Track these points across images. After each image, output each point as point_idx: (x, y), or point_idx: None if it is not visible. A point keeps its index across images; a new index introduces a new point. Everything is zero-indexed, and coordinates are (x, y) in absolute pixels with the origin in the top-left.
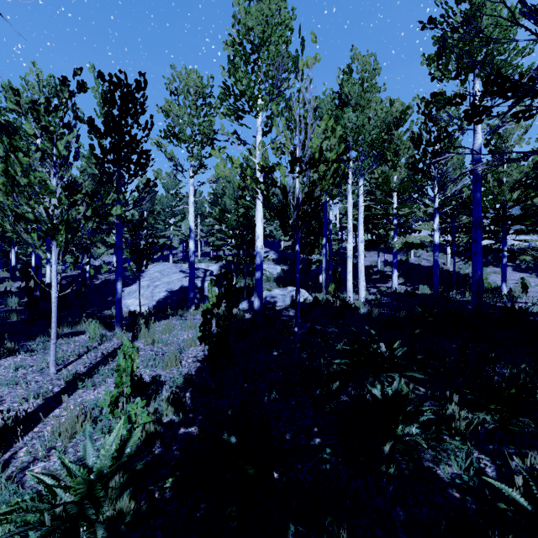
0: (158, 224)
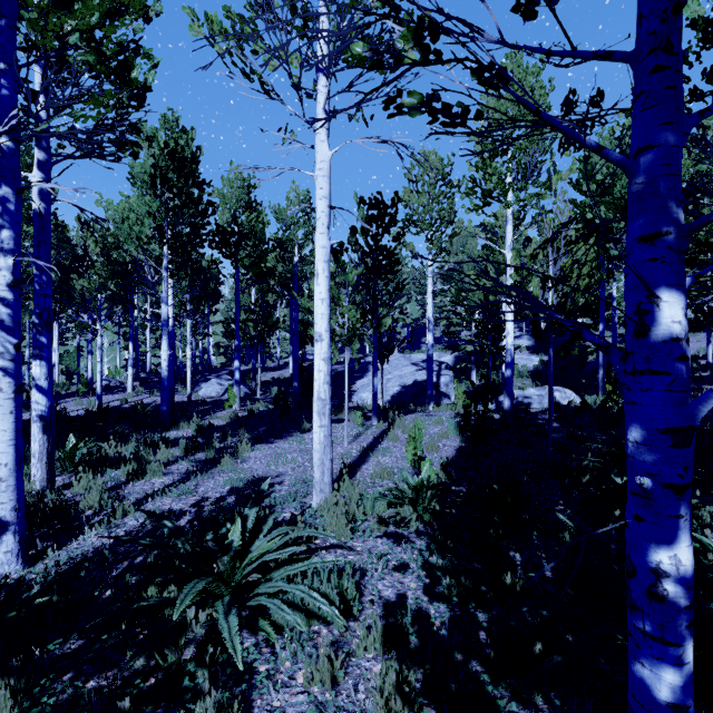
0: None
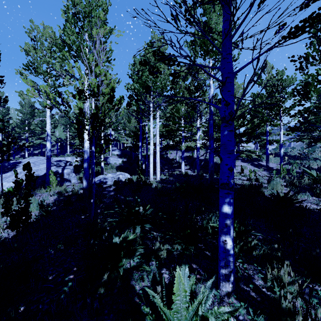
0: (36, 130)
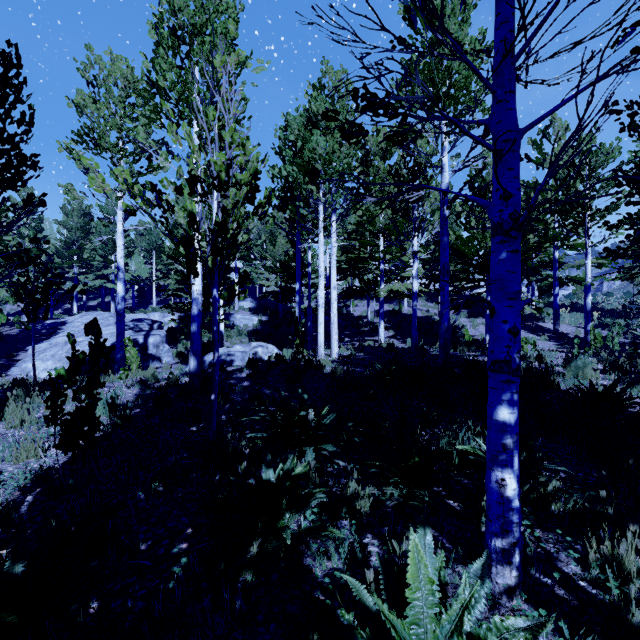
0: (93, 260)
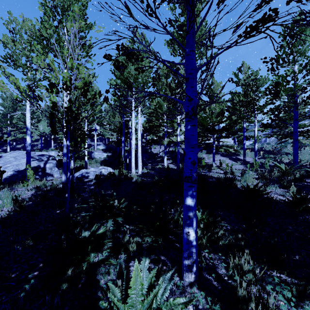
0: (18, 124)
